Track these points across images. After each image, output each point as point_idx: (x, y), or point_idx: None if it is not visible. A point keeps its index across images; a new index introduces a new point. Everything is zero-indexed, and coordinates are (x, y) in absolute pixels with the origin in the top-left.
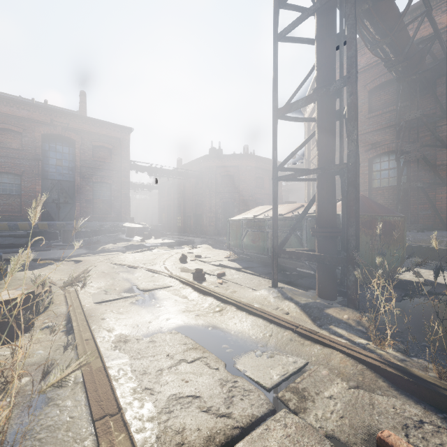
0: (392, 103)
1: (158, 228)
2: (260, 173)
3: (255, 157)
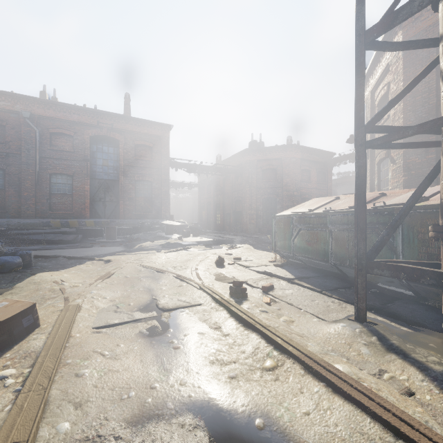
0: None
1: (198, 225)
2: (306, 165)
3: (301, 148)
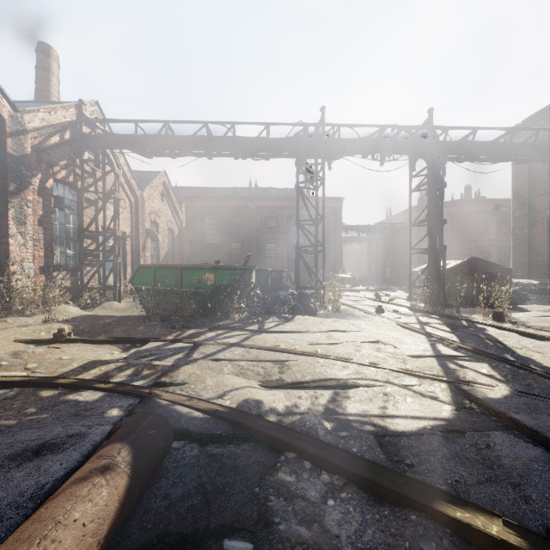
0: None
1: (367, 278)
2: (481, 217)
3: (474, 201)
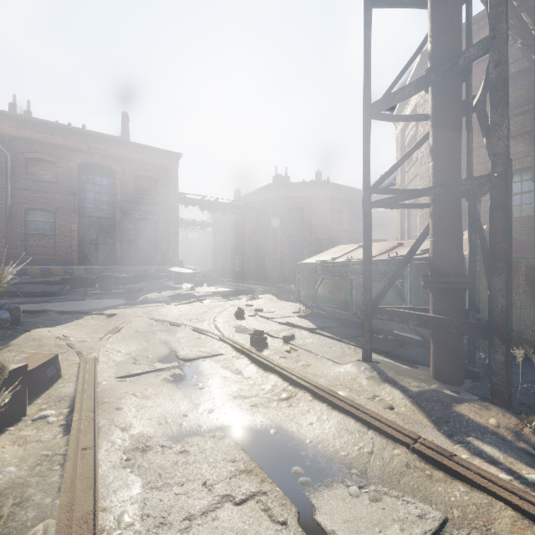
0: (526, 101)
1: (213, 273)
2: (336, 205)
3: (331, 185)
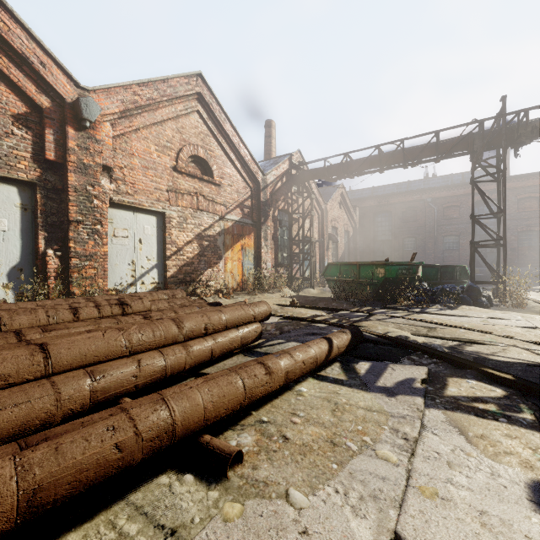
0: None
1: None
2: None
3: None
